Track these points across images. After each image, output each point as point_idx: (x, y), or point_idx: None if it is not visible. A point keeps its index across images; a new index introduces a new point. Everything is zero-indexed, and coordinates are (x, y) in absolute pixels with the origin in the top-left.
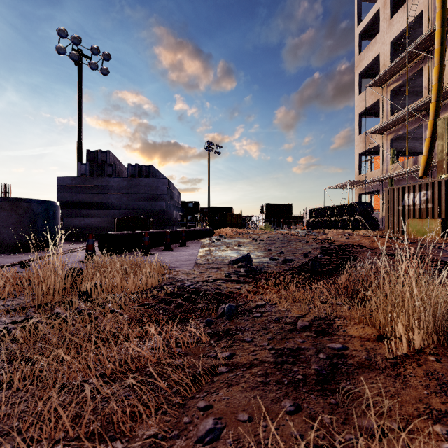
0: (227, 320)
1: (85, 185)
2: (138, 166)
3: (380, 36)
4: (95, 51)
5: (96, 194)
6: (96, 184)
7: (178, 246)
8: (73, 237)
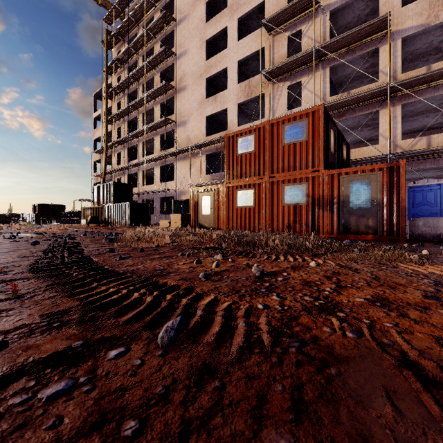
0: None
1: None
2: None
3: (101, 128)
4: None
5: None
6: None
7: None
8: None
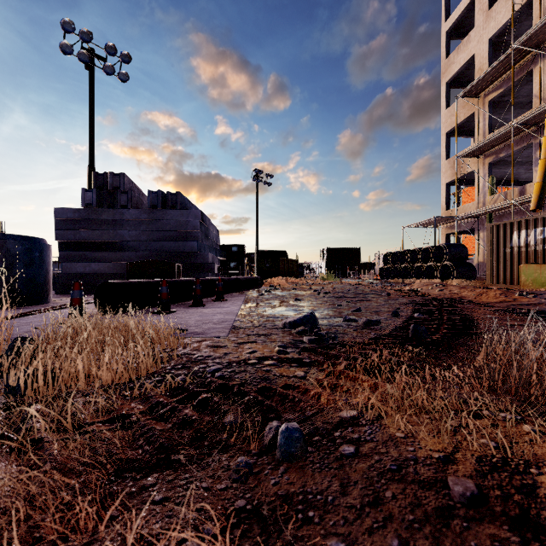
0: (283, 461)
1: (91, 220)
2: (162, 193)
3: (475, 33)
4: (111, 50)
5: (106, 231)
6: (106, 218)
7: (212, 300)
8: None
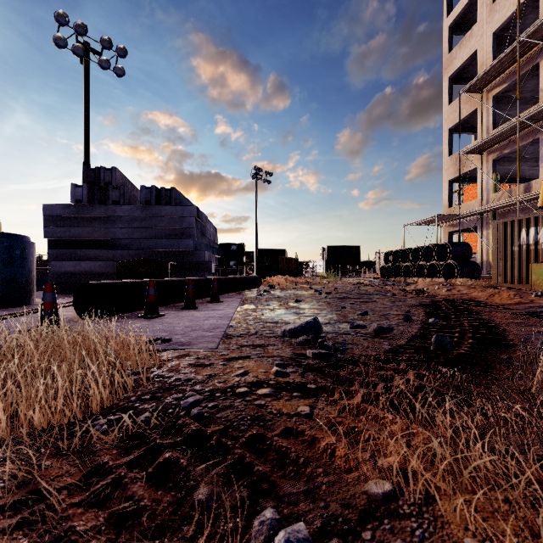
0: None
1: (82, 216)
2: (156, 189)
3: (478, 27)
4: (106, 44)
5: (97, 228)
6: (98, 214)
7: (207, 301)
8: (66, 288)
